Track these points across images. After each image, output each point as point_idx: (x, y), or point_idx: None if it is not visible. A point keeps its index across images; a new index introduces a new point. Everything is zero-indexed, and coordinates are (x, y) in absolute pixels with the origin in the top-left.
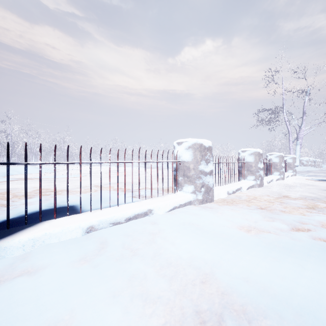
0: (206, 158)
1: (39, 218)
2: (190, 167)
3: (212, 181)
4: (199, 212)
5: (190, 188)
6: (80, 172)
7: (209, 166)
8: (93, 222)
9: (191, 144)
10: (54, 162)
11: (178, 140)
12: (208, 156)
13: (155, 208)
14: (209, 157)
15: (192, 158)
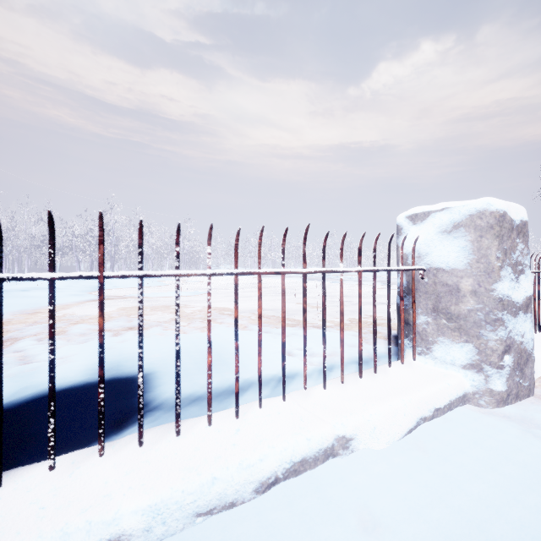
0: (513, 258)
1: None
2: (460, 288)
3: (531, 330)
4: (537, 466)
5: (461, 353)
6: (100, 310)
7: (522, 283)
8: (124, 519)
9: (464, 217)
10: None
11: (413, 210)
12: (519, 253)
13: (361, 431)
14: (522, 256)
15: (470, 260)
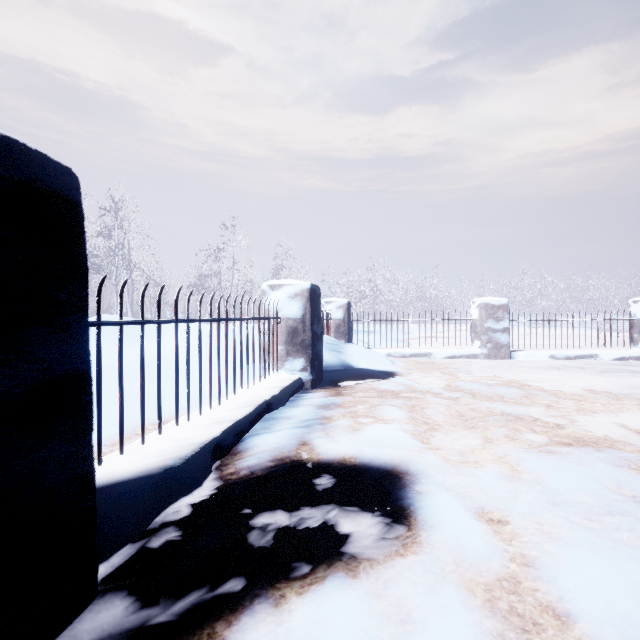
0: None
1: (524, 347)
2: None
3: None
4: None
5: None
6: (543, 326)
7: None
8: (553, 353)
9: None
10: (530, 320)
11: (634, 299)
12: None
13: (600, 354)
14: None
15: None
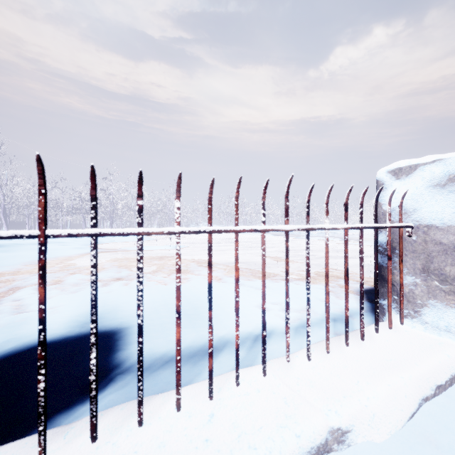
0: None
1: None
2: None
3: None
4: None
5: None
6: (40, 277)
7: None
8: None
9: None
10: None
11: (396, 164)
12: None
13: (358, 420)
14: None
15: None
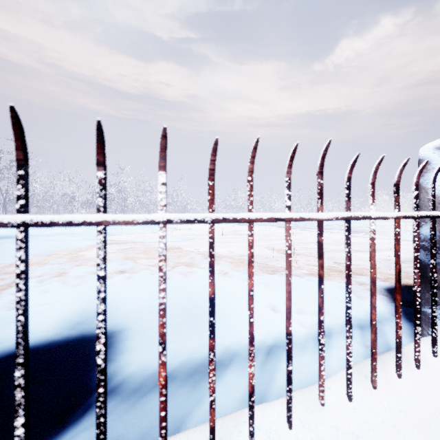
0: None
1: None
2: None
3: None
4: None
5: None
6: None
7: None
8: None
9: None
10: None
11: None
12: None
13: None
14: None
15: None
